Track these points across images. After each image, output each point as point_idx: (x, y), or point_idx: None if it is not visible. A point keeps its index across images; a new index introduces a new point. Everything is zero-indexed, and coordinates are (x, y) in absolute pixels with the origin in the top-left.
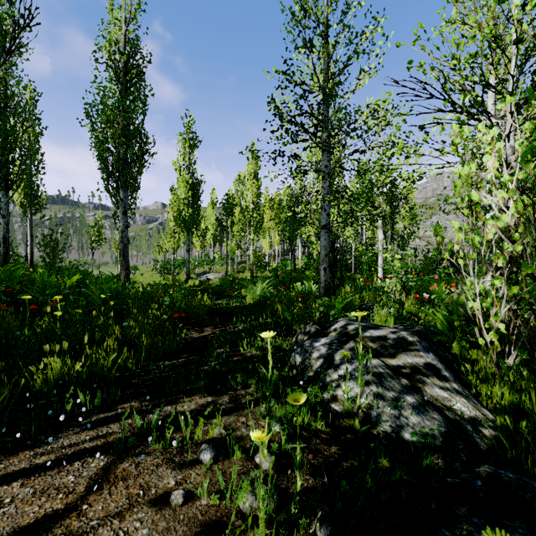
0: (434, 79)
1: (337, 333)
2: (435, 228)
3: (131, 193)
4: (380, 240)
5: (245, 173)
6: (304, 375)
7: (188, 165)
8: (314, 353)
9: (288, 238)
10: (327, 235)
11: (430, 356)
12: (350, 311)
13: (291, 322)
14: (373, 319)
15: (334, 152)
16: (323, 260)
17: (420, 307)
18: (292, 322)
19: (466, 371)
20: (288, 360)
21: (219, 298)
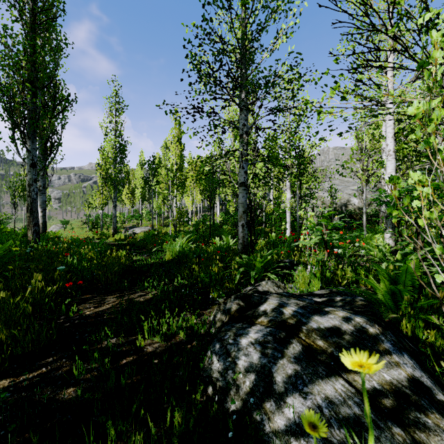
0: (340, 51)
1: (269, 320)
2: (391, 179)
3: (51, 148)
4: (288, 199)
5: (169, 137)
6: (226, 405)
7: (114, 127)
8: (240, 360)
9: (208, 196)
10: (244, 192)
11: (406, 361)
12: (269, 270)
13: (208, 285)
14: (292, 277)
15: (249, 119)
16: (241, 216)
17: (336, 264)
18: (210, 285)
19: (433, 364)
20: (202, 363)
21: (140, 253)
